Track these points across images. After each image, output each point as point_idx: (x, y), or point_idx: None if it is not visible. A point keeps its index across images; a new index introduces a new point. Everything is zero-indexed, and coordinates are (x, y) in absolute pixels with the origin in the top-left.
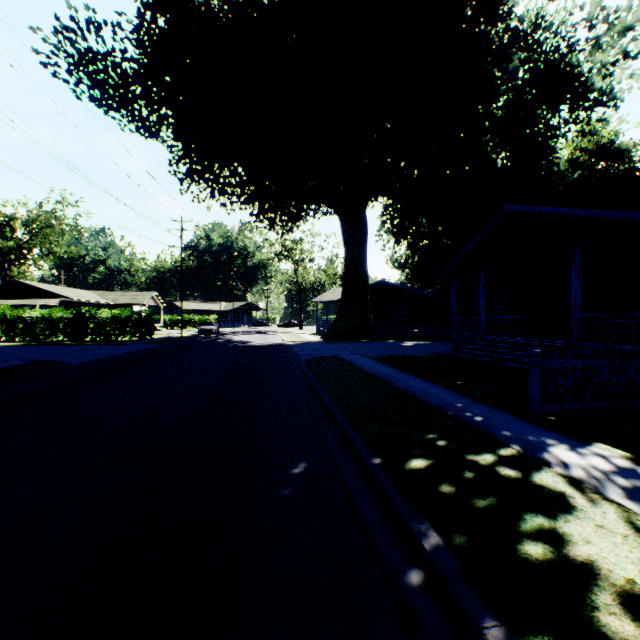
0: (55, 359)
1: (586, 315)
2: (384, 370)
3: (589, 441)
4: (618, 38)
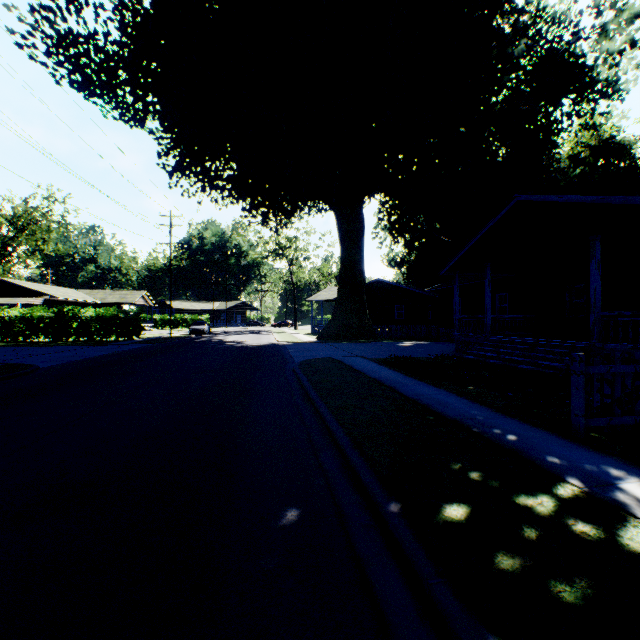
0: (24, 362)
1: (608, 313)
2: (387, 374)
3: None
4: (626, 25)
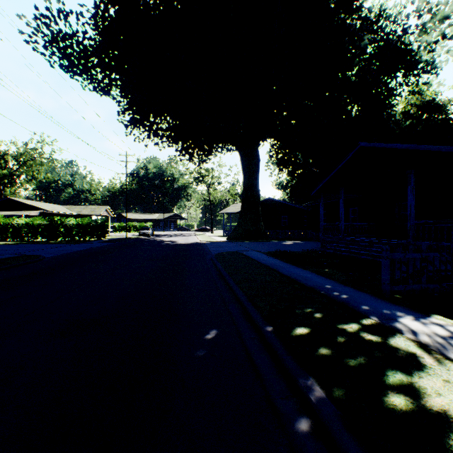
0: (34, 253)
1: (418, 221)
2: (272, 261)
3: (428, 313)
4: (438, 24)
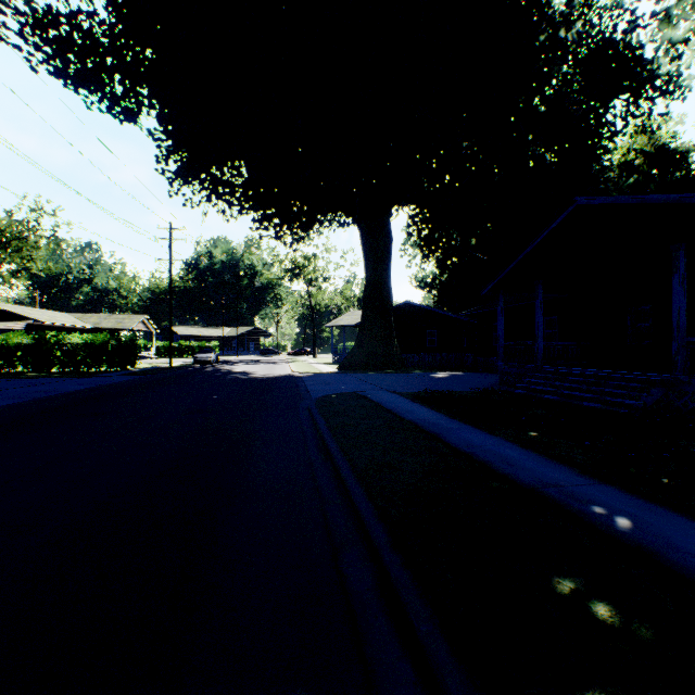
0: None
1: None
2: (424, 414)
3: None
4: (692, 10)
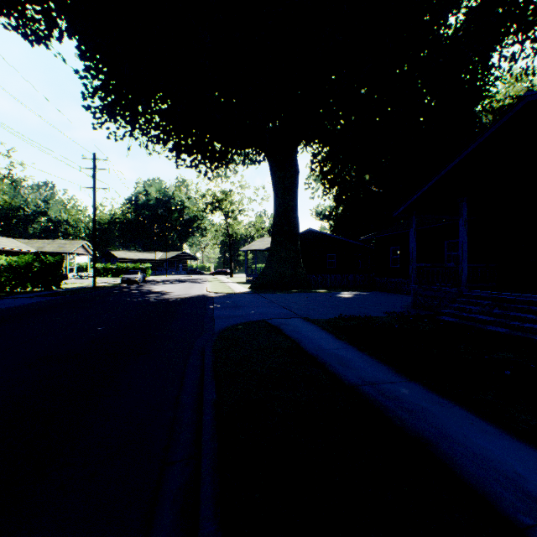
0: None
1: None
2: (365, 368)
3: None
4: None
